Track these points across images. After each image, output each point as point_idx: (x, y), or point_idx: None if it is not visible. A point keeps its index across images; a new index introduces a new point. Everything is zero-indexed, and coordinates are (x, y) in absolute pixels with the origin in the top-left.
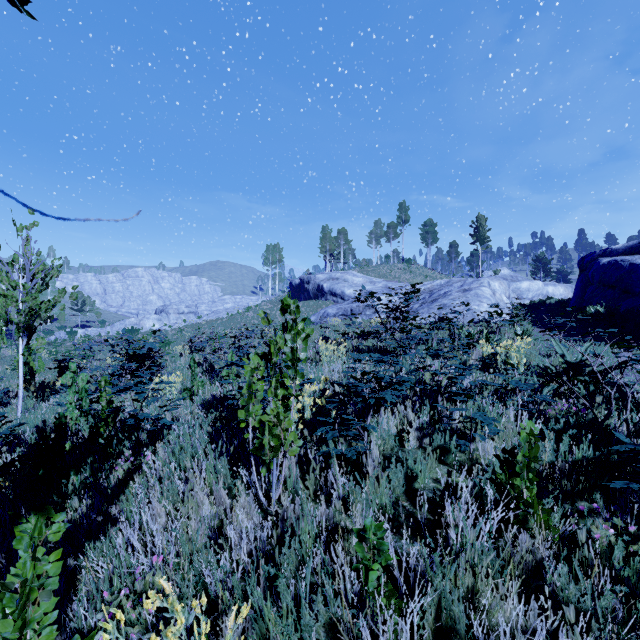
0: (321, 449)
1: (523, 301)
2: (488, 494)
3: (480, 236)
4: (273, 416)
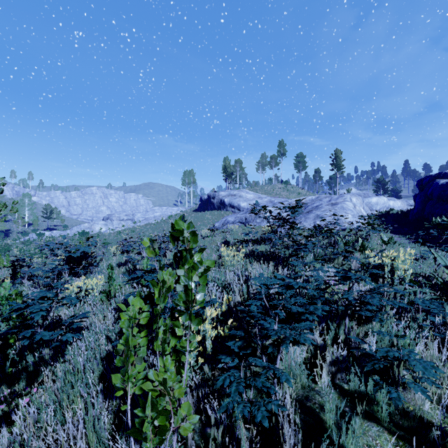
0: (223, 402)
1: (373, 212)
2: None
3: (337, 164)
4: (158, 383)
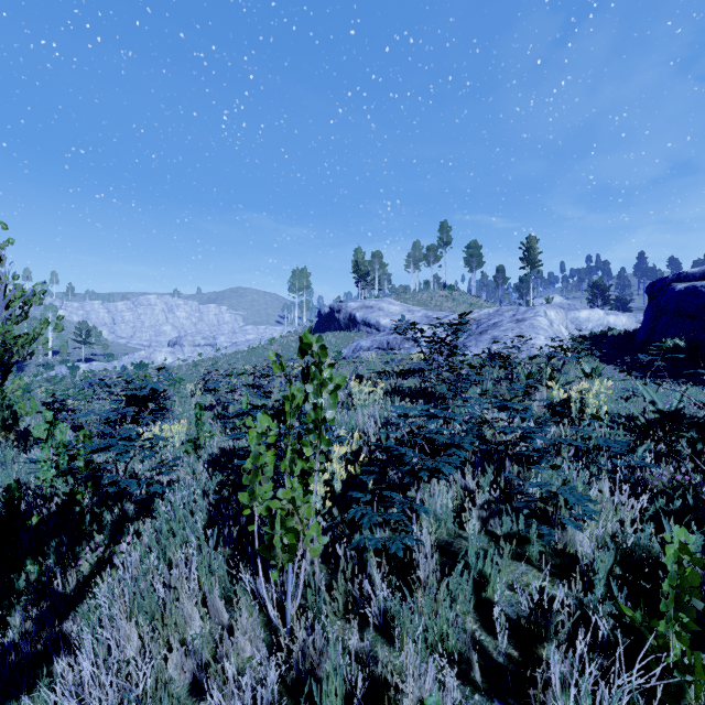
0: (355, 539)
1: (582, 332)
2: (600, 624)
3: (531, 259)
4: (287, 501)
